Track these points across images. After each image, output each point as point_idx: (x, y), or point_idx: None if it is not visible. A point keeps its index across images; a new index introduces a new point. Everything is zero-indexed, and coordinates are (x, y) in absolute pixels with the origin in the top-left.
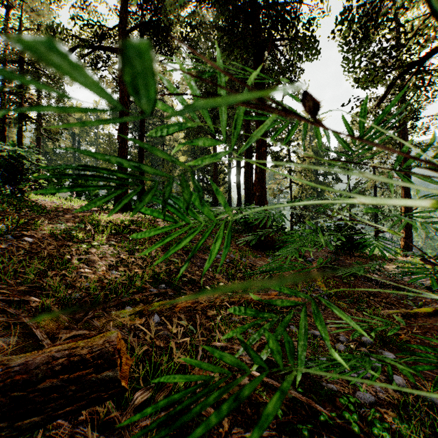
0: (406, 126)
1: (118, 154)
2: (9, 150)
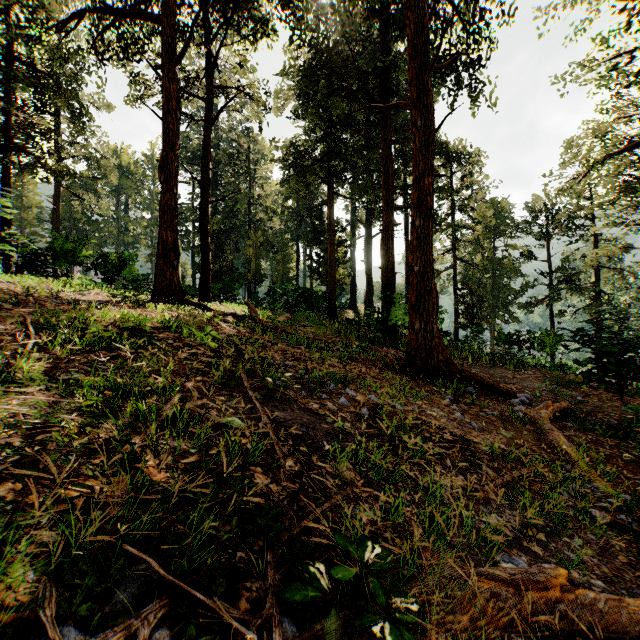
0: None
1: (160, 203)
2: None
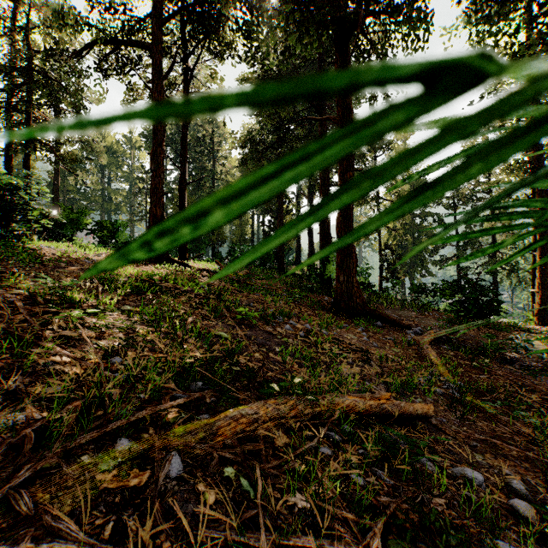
0: (541, 147)
1: (151, 186)
2: None
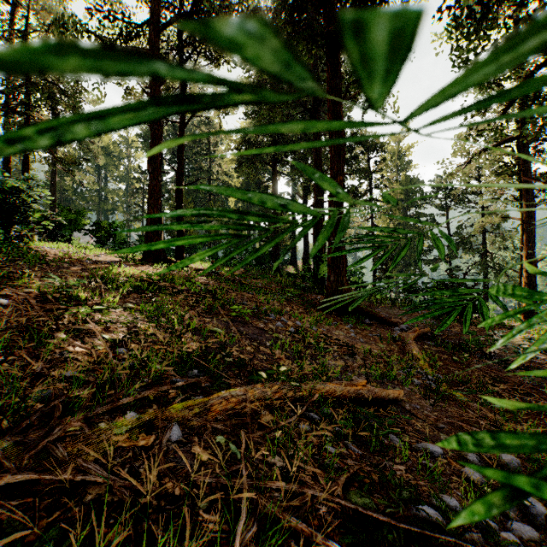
0: (528, 151)
1: (149, 188)
2: None
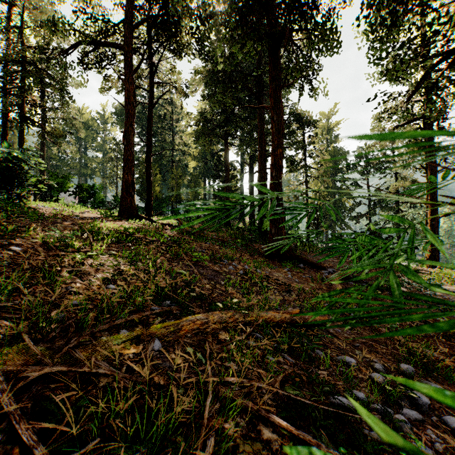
0: (432, 128)
1: (124, 157)
2: (4, 152)
